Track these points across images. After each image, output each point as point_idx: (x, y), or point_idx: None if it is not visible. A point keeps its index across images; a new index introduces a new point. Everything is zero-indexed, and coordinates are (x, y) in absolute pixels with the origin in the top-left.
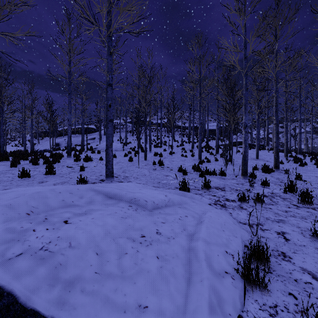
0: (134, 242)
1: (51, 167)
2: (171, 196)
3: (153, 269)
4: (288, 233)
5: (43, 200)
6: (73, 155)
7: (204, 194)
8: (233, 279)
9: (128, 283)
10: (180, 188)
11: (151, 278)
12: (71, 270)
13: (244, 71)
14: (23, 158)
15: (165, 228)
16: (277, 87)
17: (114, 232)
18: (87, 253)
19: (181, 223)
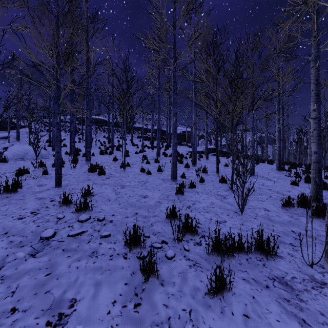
0: None
1: None
2: None
3: None
4: None
5: None
6: None
7: None
8: None
9: None
10: None
11: None
12: None
13: None
14: None
15: None
16: (318, 49)
17: None
18: None
19: None
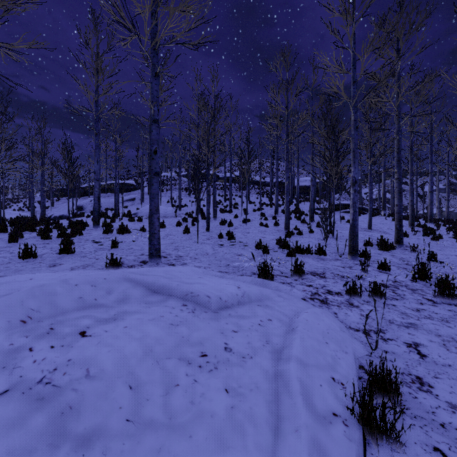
0: (190, 365)
1: (68, 243)
2: (246, 287)
3: (219, 411)
4: (424, 345)
5: (49, 299)
6: (102, 224)
7: (295, 283)
8: (346, 426)
9: (179, 438)
10: (259, 275)
11: (217, 428)
12: (88, 417)
13: (352, 101)
14: (28, 229)
15: (238, 341)
16: (399, 125)
17: (158, 349)
18: (115, 387)
19: (262, 331)
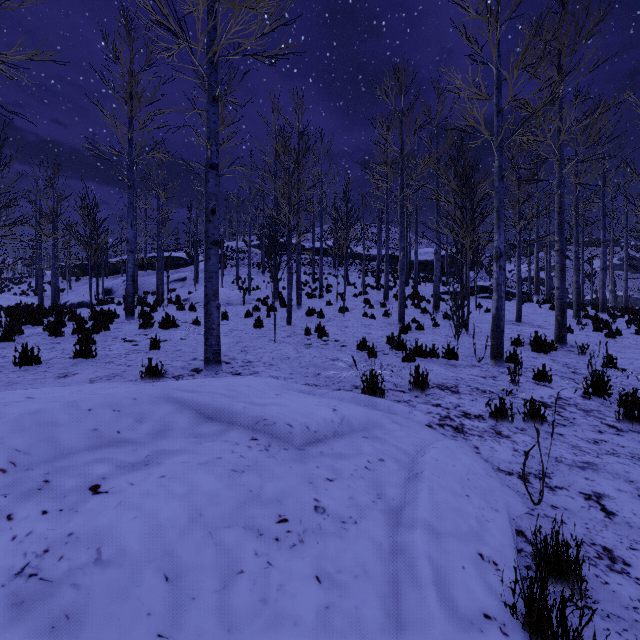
0: (261, 537)
1: (87, 343)
2: (345, 409)
3: (307, 615)
4: (610, 496)
5: (45, 433)
6: (138, 314)
7: (415, 402)
8: (504, 636)
9: None
10: (363, 389)
11: None
12: (95, 633)
13: (496, 139)
14: (32, 322)
15: (335, 496)
16: (561, 174)
17: (212, 512)
18: (141, 578)
19: (370, 479)
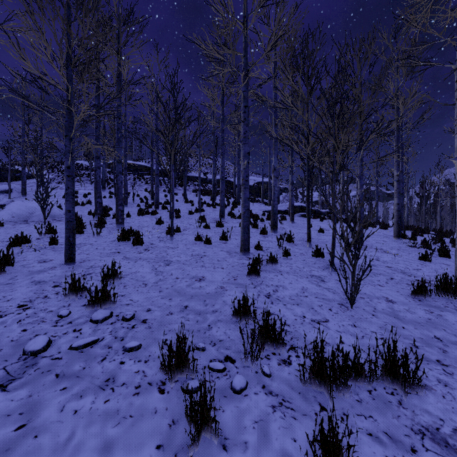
0: None
1: None
2: None
3: None
4: None
5: None
6: None
7: None
8: None
9: None
10: None
11: None
12: None
13: None
14: None
15: None
16: None
17: None
18: None
19: None
